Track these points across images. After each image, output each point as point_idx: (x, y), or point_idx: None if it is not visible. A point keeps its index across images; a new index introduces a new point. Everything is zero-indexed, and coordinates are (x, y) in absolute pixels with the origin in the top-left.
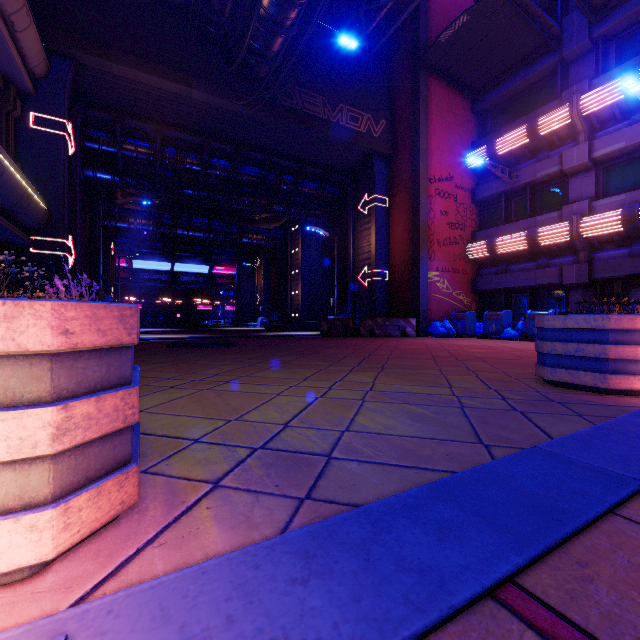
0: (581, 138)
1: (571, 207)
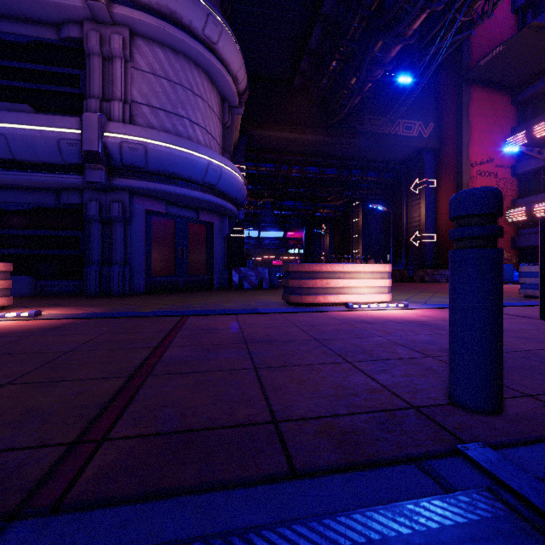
0: None
1: None
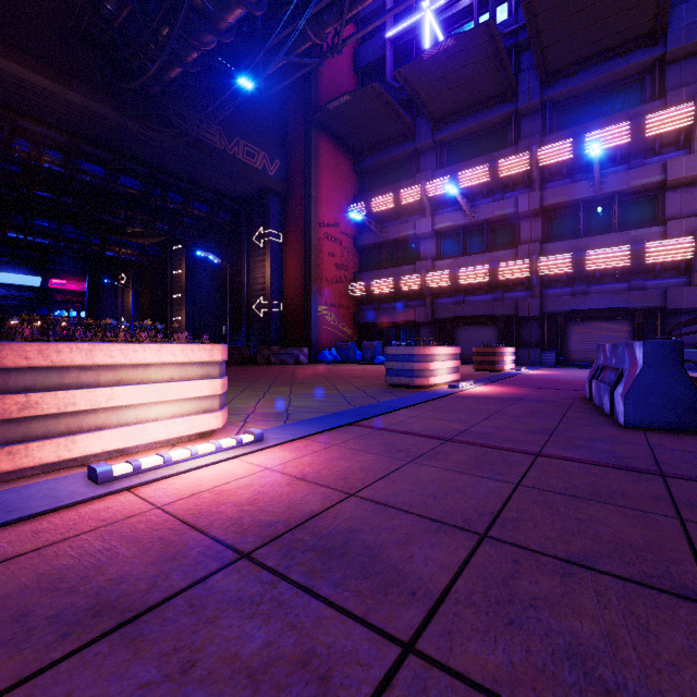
0: (428, 212)
1: (421, 263)
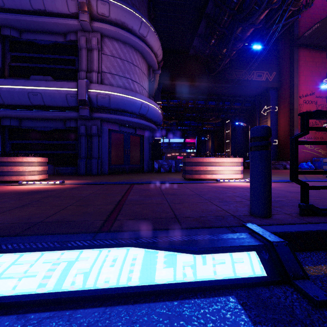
0: None
1: None
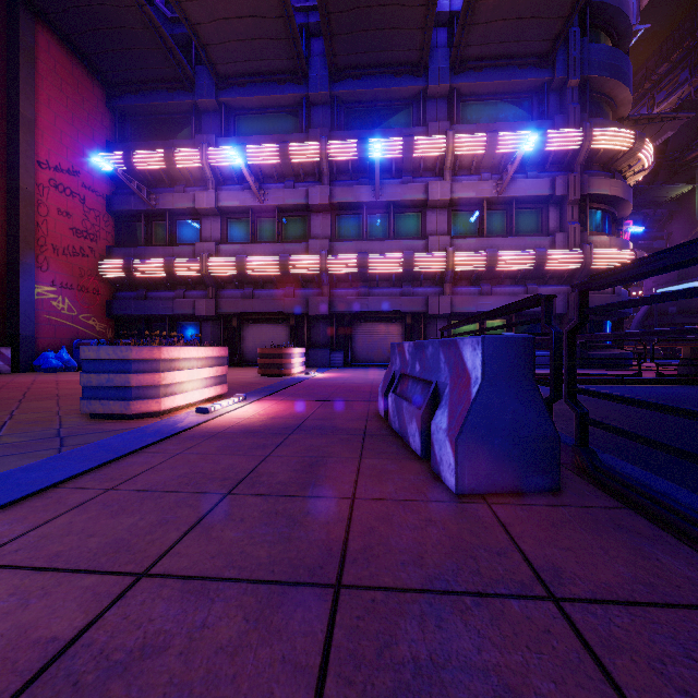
0: (211, 185)
1: (203, 245)
